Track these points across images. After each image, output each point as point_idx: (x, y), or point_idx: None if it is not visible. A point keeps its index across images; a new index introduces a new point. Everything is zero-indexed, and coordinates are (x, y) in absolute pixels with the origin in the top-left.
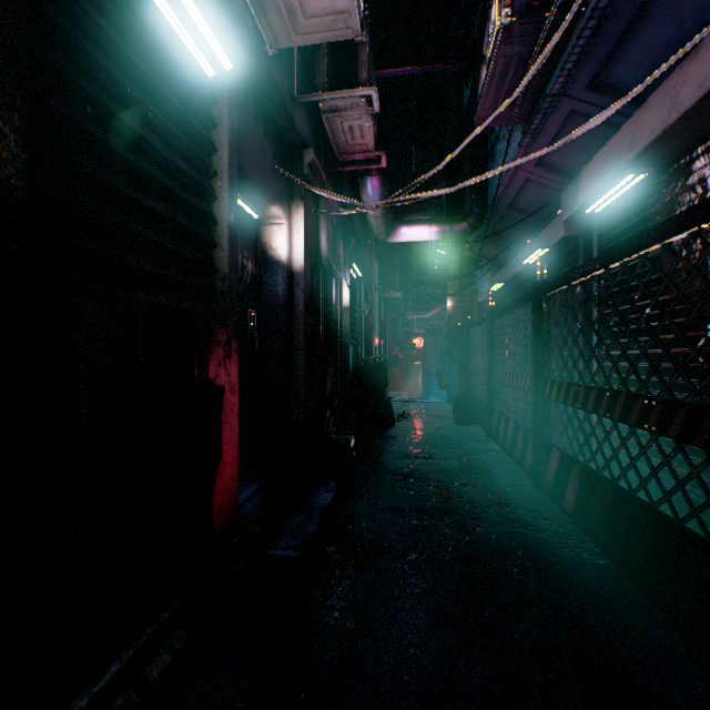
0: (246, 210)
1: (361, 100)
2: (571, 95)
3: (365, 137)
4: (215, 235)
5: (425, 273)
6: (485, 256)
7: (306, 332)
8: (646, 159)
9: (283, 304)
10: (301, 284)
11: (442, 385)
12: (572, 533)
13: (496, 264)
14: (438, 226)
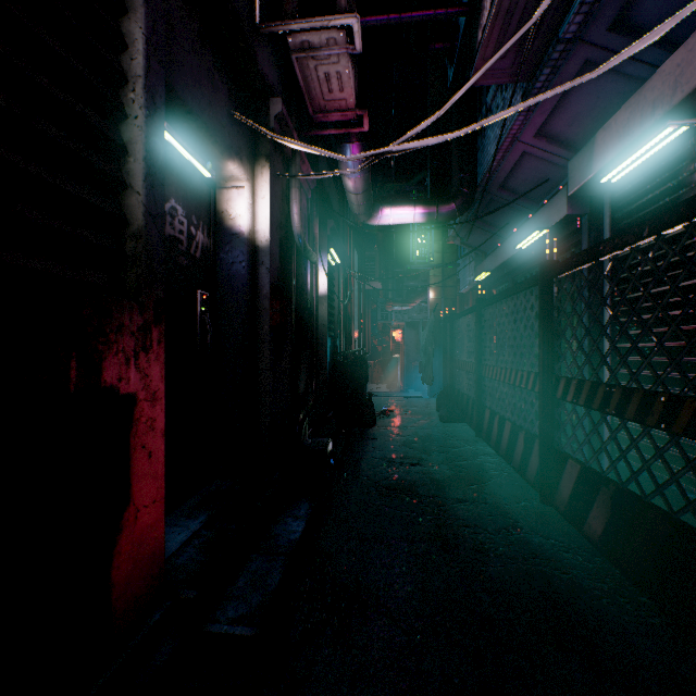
0: (194, 164)
1: (339, 34)
2: (589, 40)
3: (344, 89)
4: (125, 172)
5: (405, 264)
6: (469, 245)
7: (273, 320)
8: (694, 104)
9: (244, 285)
10: (266, 262)
11: (426, 380)
12: (606, 572)
13: (481, 253)
14: (424, 207)
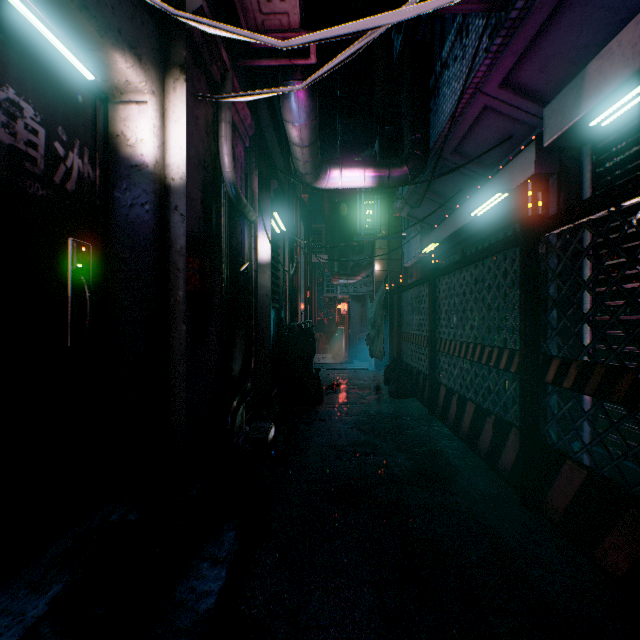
0: (60, 50)
1: None
2: None
3: None
4: None
5: (350, 239)
6: (416, 217)
7: (190, 283)
8: None
9: (147, 236)
10: (181, 206)
11: (375, 354)
12: None
13: (427, 226)
14: (375, 170)
